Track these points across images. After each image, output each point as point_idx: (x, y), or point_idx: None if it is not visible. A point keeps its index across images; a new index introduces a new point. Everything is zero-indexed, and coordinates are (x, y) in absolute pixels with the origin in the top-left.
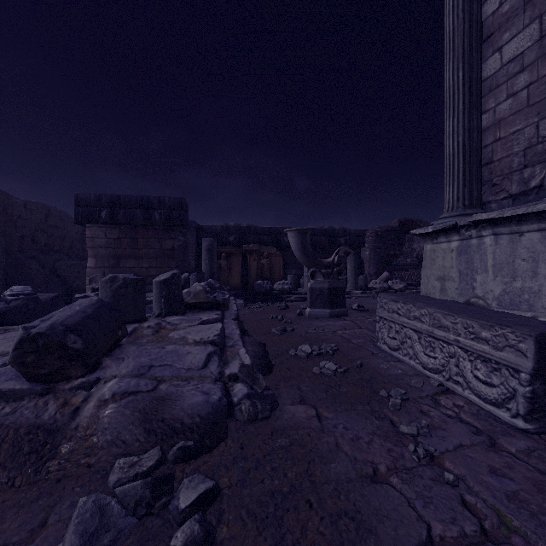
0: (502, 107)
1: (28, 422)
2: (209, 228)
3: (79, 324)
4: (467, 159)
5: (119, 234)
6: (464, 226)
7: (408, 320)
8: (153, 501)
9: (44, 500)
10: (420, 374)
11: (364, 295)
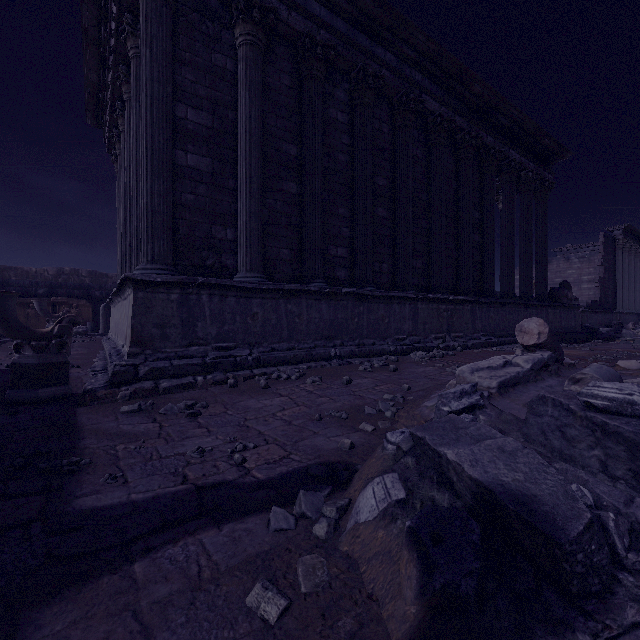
0: None
1: None
2: (16, 282)
3: None
4: None
5: None
6: None
7: None
8: None
9: None
10: None
11: None
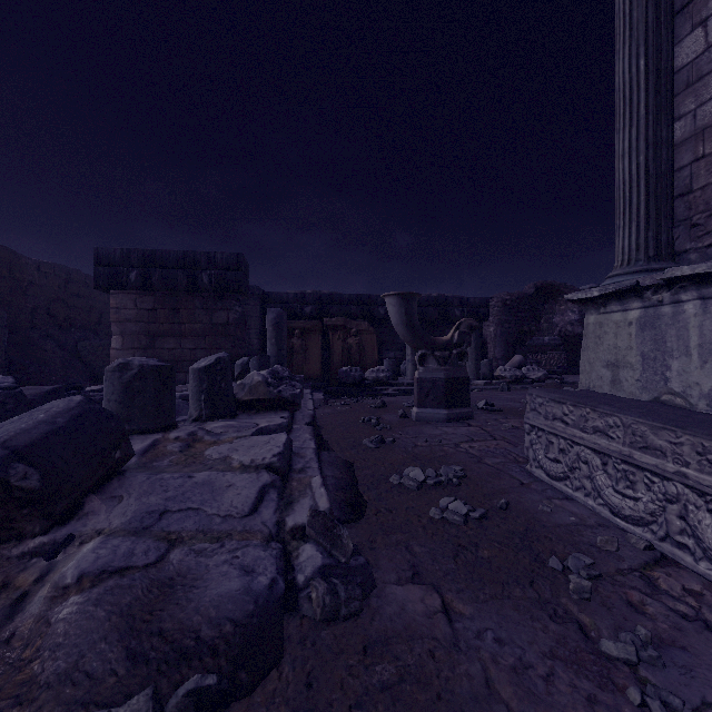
0: (707, 108)
1: None
2: (278, 296)
3: (37, 445)
4: (651, 188)
5: (153, 303)
6: (649, 287)
7: (582, 433)
8: None
9: None
10: (607, 523)
11: (489, 387)
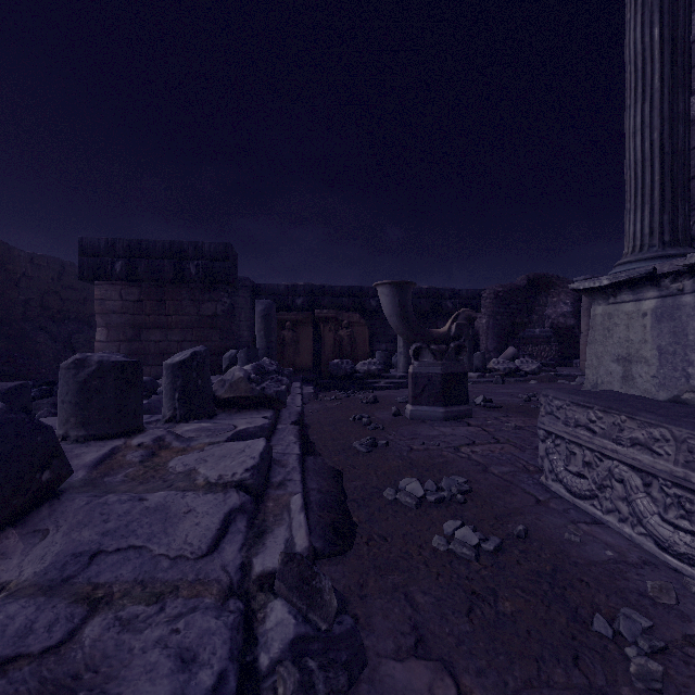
0: None
1: None
2: (269, 287)
3: None
4: (667, 167)
5: (139, 294)
6: (667, 274)
7: (615, 445)
8: None
9: None
10: (653, 560)
11: (483, 380)
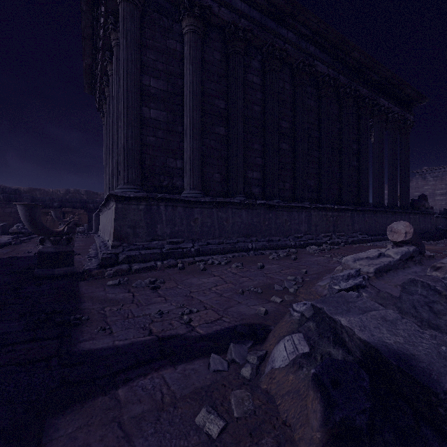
0: None
1: None
2: (40, 198)
3: None
4: None
5: None
6: None
7: None
8: None
9: None
10: None
11: None
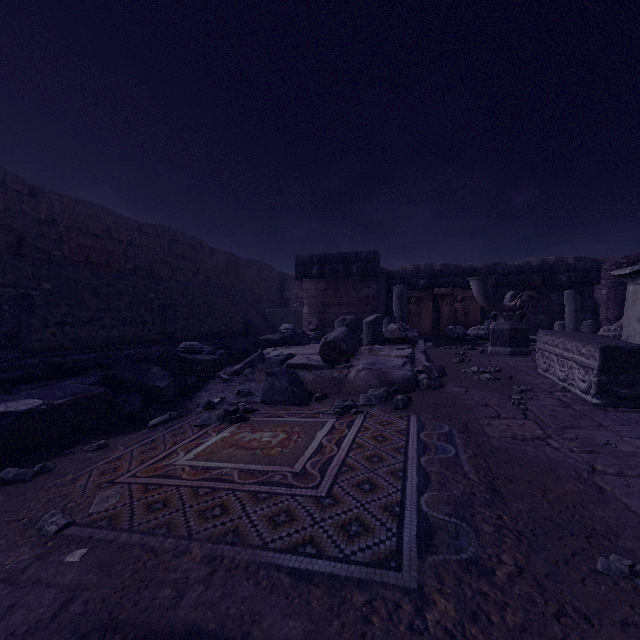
0: None
1: (330, 376)
2: (398, 273)
3: (344, 338)
4: None
5: (325, 286)
6: None
7: (552, 348)
8: (387, 397)
9: (345, 397)
10: (555, 384)
11: None
